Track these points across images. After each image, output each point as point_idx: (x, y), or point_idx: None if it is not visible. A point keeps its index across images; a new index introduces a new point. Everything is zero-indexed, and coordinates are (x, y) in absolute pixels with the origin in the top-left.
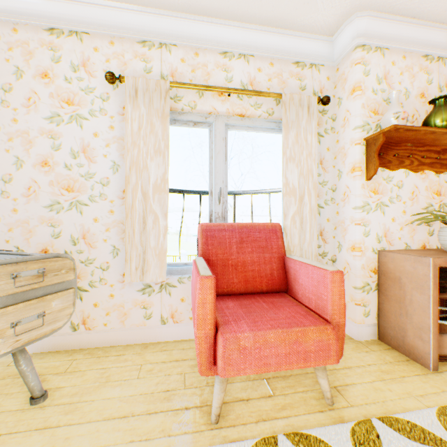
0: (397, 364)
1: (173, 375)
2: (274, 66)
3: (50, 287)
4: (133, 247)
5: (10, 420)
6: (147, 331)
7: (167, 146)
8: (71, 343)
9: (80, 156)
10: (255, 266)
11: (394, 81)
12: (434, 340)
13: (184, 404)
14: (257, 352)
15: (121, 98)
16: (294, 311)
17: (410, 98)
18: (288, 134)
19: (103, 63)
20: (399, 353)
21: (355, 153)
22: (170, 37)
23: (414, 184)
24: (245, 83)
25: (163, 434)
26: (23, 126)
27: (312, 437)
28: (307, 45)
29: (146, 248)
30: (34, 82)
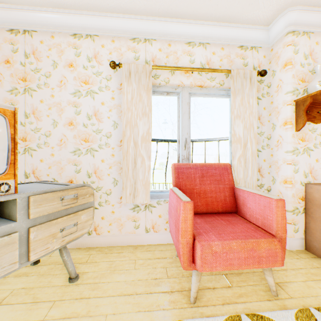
0: None
1: (158, 268)
2: (224, 50)
3: (80, 206)
4: (128, 179)
5: (59, 292)
6: (136, 237)
7: (150, 110)
8: (87, 243)
9: (93, 118)
10: (213, 194)
11: (317, 56)
12: None
13: (169, 288)
14: (224, 255)
15: (119, 78)
16: (246, 227)
17: None
18: (235, 99)
19: (107, 55)
20: None
21: (287, 111)
22: (152, 34)
23: None
24: (203, 63)
25: (159, 308)
26: (57, 99)
27: (266, 318)
28: (249, 33)
29: (136, 180)
30: (64, 70)
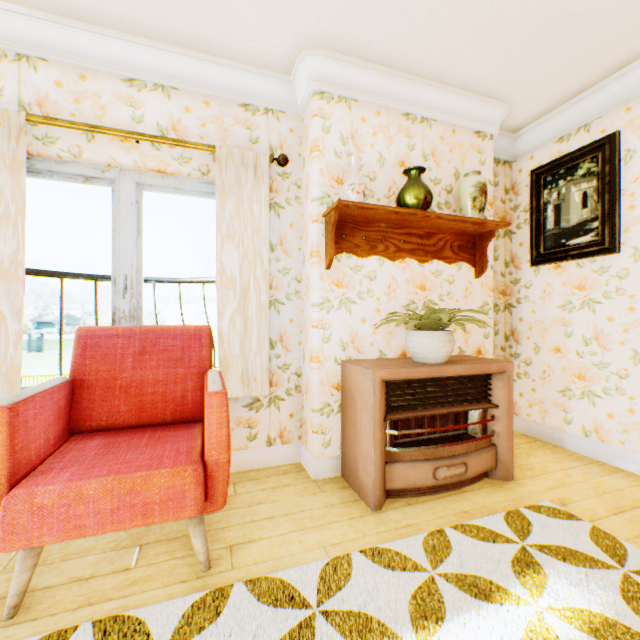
0: (338, 506)
1: None
2: (211, 107)
3: None
4: None
5: None
6: None
7: (22, 210)
8: None
9: None
10: (160, 387)
11: (365, 143)
12: (376, 472)
13: None
14: (64, 511)
15: None
16: (173, 449)
17: (386, 166)
18: (225, 203)
19: None
20: (353, 491)
21: (313, 233)
22: (34, 47)
23: (392, 275)
24: (165, 126)
25: None
26: None
27: (135, 619)
28: (257, 82)
29: None
30: None
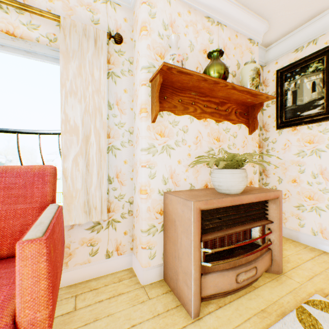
0: (164, 316)
1: None
2: None
3: None
4: None
5: None
6: None
7: None
8: None
9: None
10: None
11: (180, 31)
12: (195, 286)
13: None
14: None
15: None
16: None
17: (195, 51)
18: (69, 64)
19: None
20: (174, 296)
21: (142, 94)
22: None
23: (198, 129)
24: None
25: None
26: None
27: None
28: None
29: None
30: None
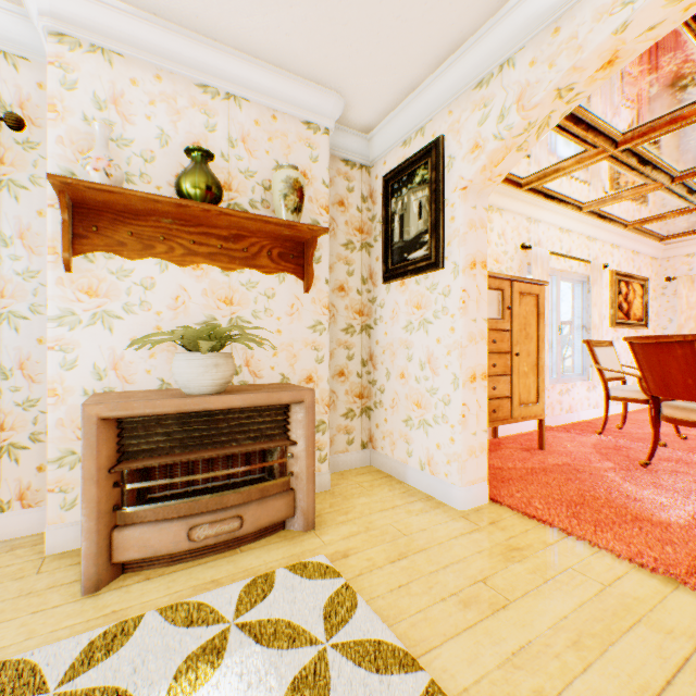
0: (37, 594)
1: None
2: None
3: None
4: None
5: None
6: None
7: None
8: None
9: None
10: None
11: (136, 112)
12: (89, 543)
13: None
14: None
15: None
16: None
17: (172, 146)
18: None
19: None
20: None
21: (48, 222)
22: None
23: (181, 284)
24: None
25: None
26: None
27: None
28: None
29: None
30: None
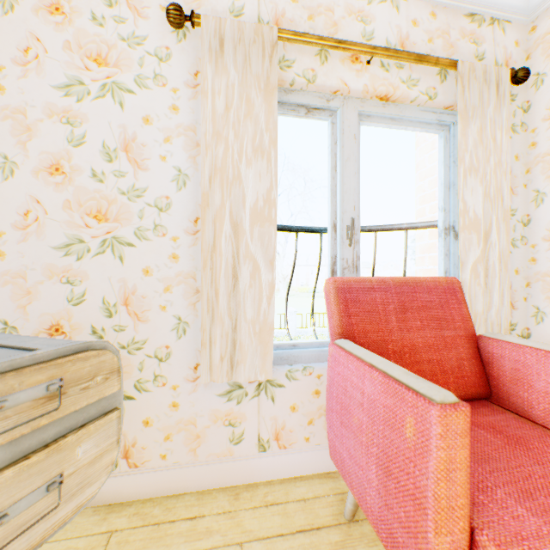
0: None
1: None
2: (437, 18)
3: (72, 415)
4: (216, 320)
5: None
6: (234, 465)
7: (273, 141)
8: (103, 493)
9: (119, 157)
10: (432, 353)
11: None
12: None
13: None
14: None
15: (190, 57)
16: None
17: None
18: (467, 128)
19: None
20: None
21: None
22: None
23: None
24: (393, 43)
25: None
26: (15, 100)
27: None
28: None
29: (237, 322)
30: (35, 20)
